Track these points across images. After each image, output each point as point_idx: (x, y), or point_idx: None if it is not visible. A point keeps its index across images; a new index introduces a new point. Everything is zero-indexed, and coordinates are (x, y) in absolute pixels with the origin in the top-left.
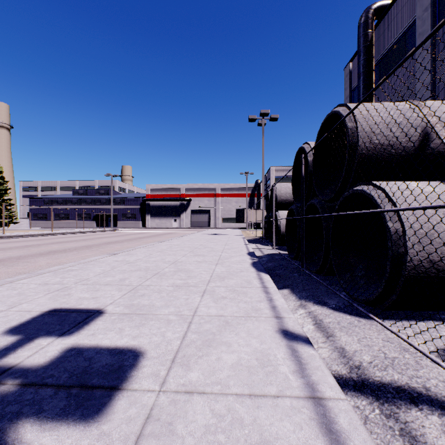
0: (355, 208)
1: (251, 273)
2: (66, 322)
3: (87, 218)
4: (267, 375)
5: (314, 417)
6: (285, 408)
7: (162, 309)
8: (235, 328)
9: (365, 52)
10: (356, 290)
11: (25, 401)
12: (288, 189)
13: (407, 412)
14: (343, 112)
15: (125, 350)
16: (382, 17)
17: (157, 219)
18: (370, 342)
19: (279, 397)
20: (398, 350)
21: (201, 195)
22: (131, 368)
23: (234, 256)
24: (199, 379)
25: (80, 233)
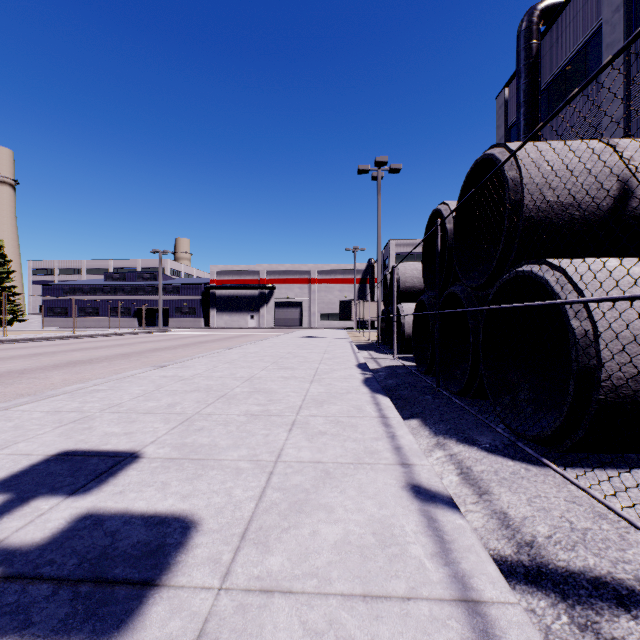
0: (520, 299)
1: (362, 395)
2: (81, 473)
3: (125, 314)
4: (390, 560)
5: (469, 636)
6: (421, 619)
7: (229, 452)
8: (339, 482)
9: (527, 72)
10: (521, 423)
11: (4, 607)
12: (416, 271)
13: (614, 622)
14: (500, 156)
15: (169, 518)
16: (552, 21)
17: (226, 315)
18: (547, 503)
19: (411, 599)
20: (591, 516)
21: (289, 281)
22: (177, 548)
23: (338, 369)
24: (283, 569)
25: (114, 335)
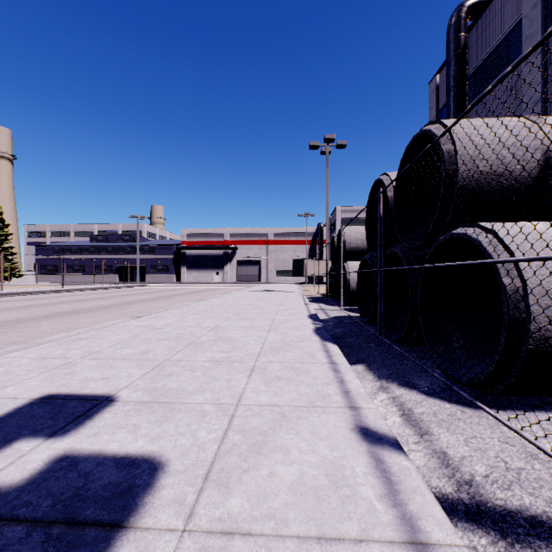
0: (455, 258)
1: (314, 343)
2: (61, 416)
3: (107, 271)
4: (342, 502)
5: None
6: None
7: (195, 395)
8: (294, 424)
9: (456, 61)
10: (456, 369)
11: None
12: (360, 234)
13: None
14: (436, 132)
15: (139, 459)
16: (477, 16)
17: (195, 272)
18: (483, 444)
19: (363, 542)
20: (523, 456)
21: (249, 242)
22: (145, 490)
23: (292, 319)
24: (242, 510)
25: (98, 289)
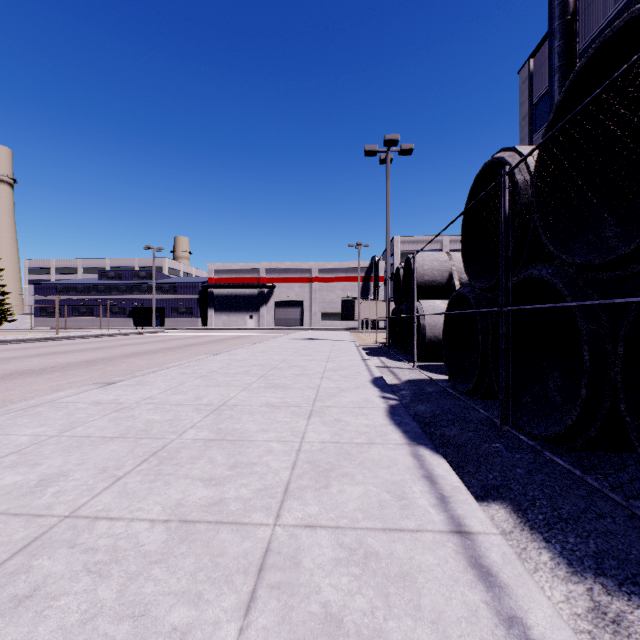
0: None
1: (396, 451)
2: None
3: (120, 314)
4: None
5: None
6: None
7: None
8: None
9: (563, 32)
10: None
11: None
12: (437, 263)
13: None
14: None
15: None
16: None
17: (224, 315)
18: None
19: None
20: None
21: (289, 280)
22: None
23: (347, 388)
24: None
25: (100, 336)
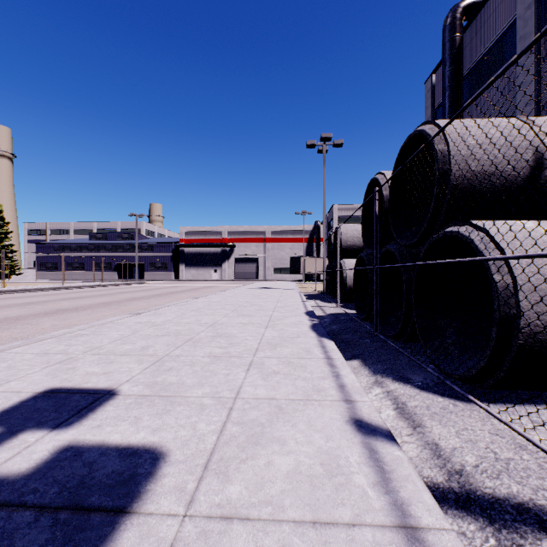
0: (448, 256)
1: (310, 339)
2: (65, 409)
3: (106, 268)
4: (337, 489)
5: None
6: (365, 545)
7: (194, 389)
8: (291, 417)
9: (452, 61)
10: (449, 364)
11: None
12: (356, 232)
13: (537, 545)
14: (430, 132)
15: (141, 449)
16: (472, 17)
17: (193, 269)
18: (474, 436)
19: (356, 526)
20: (513, 447)
21: (247, 240)
22: (147, 478)
23: (289, 316)
24: (241, 497)
25: (97, 286)
